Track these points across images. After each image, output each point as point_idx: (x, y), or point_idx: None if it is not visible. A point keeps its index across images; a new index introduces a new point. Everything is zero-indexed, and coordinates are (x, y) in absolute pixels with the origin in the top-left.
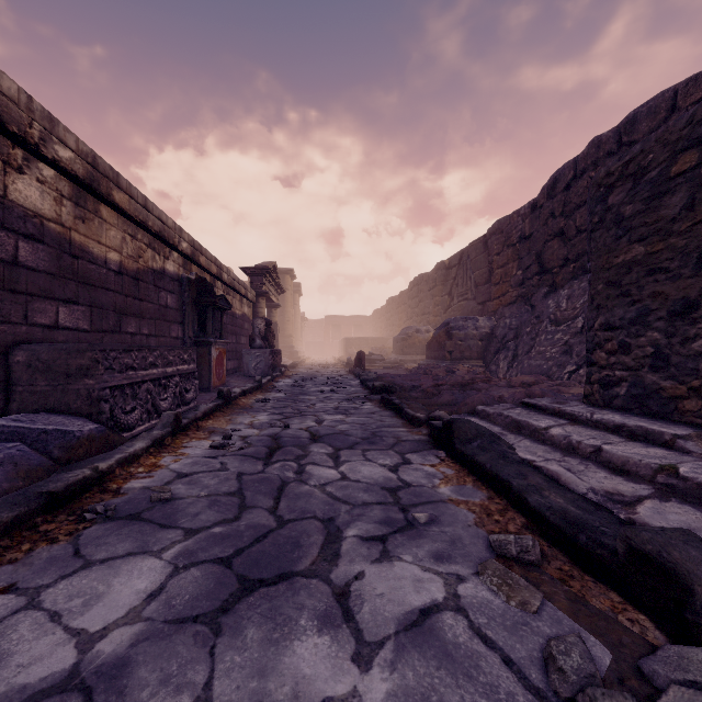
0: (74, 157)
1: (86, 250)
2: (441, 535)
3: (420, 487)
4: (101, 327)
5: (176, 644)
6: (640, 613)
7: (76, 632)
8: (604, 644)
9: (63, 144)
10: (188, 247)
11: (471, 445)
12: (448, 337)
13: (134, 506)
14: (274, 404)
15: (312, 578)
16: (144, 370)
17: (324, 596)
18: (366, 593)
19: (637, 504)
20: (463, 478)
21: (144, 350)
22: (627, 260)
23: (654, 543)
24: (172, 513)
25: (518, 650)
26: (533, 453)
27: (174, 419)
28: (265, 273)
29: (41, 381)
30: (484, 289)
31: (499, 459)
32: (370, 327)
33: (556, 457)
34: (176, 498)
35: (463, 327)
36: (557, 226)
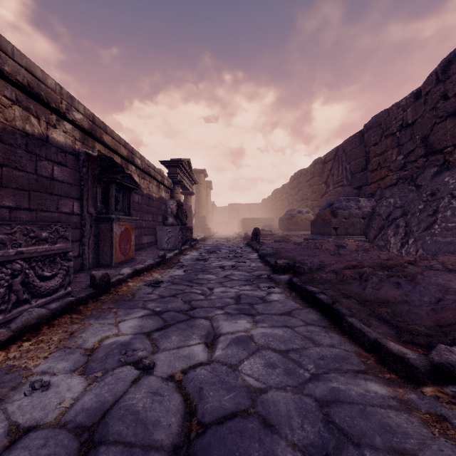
0: None
1: None
2: None
3: None
4: None
5: None
6: None
7: None
8: None
9: None
10: (84, 120)
11: None
12: (332, 215)
13: None
14: (165, 289)
15: None
16: None
17: None
18: None
19: None
20: None
21: None
22: None
23: None
24: None
25: None
26: None
27: None
28: (180, 165)
29: None
30: (360, 175)
31: None
32: (259, 211)
33: None
34: None
35: (346, 207)
36: (452, 106)
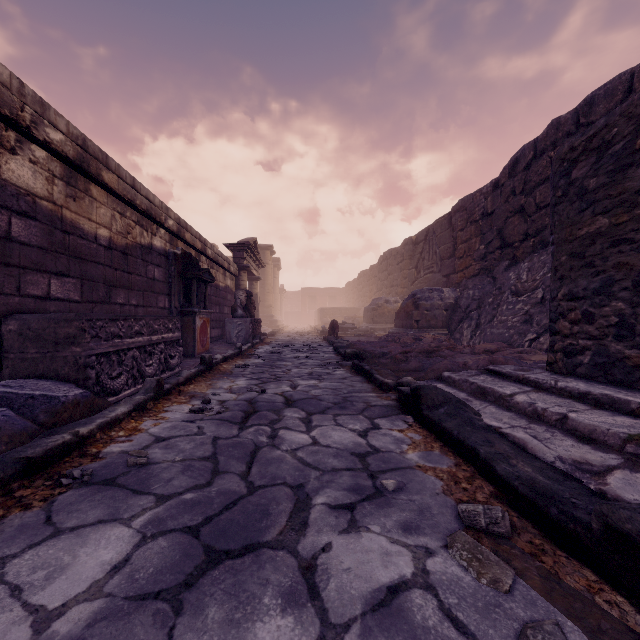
0: (64, 139)
1: (77, 226)
2: (409, 504)
3: (389, 453)
4: (91, 298)
5: (134, 624)
6: (617, 595)
7: (34, 608)
8: (583, 630)
9: (54, 127)
10: (174, 224)
11: (438, 411)
12: (415, 307)
13: (110, 470)
14: (253, 369)
15: (278, 550)
16: (130, 338)
17: (289, 570)
18: (333, 568)
19: (607, 474)
20: (430, 444)
21: (130, 319)
22: (591, 232)
23: (633, 522)
24: (146, 479)
25: (491, 637)
26: (499, 420)
27: (157, 384)
28: (247, 249)
29: (31, 348)
30: (448, 262)
31: (466, 425)
32: (343, 298)
33: (522, 424)
34: (151, 463)
35: (429, 298)
36: (518, 203)
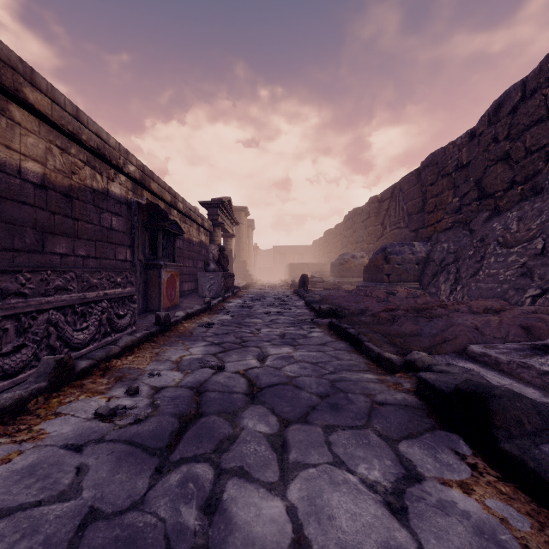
0: None
1: None
2: None
3: None
4: (11, 245)
5: None
6: None
7: None
8: None
9: None
10: (136, 171)
11: (540, 451)
12: (385, 261)
13: None
14: (217, 329)
15: None
16: (44, 296)
17: None
18: None
19: None
20: None
21: (44, 271)
22: None
23: None
24: None
25: None
26: None
27: (55, 367)
28: (220, 206)
29: None
30: (417, 217)
31: None
32: (310, 255)
33: None
34: None
35: (400, 252)
36: (502, 150)
